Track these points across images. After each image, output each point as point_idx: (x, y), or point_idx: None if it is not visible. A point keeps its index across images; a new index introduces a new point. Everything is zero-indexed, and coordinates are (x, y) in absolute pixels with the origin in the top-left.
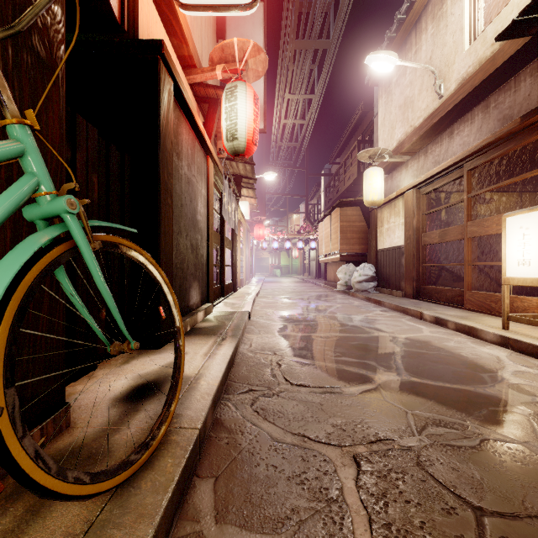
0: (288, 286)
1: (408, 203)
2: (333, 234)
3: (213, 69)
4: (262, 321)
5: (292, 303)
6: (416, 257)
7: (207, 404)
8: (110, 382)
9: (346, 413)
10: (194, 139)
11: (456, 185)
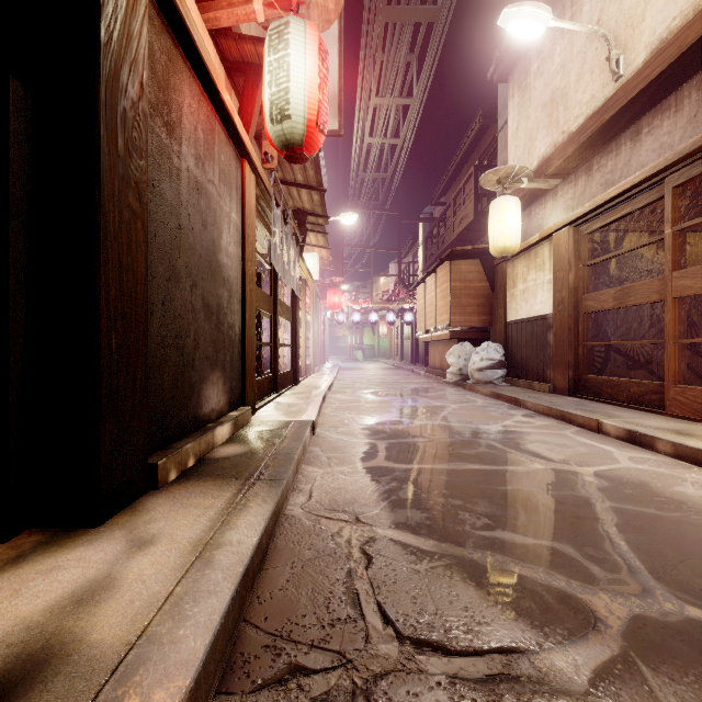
0: (375, 374)
1: (559, 248)
2: (440, 300)
3: None
4: (335, 437)
5: (381, 401)
6: (574, 332)
7: None
8: None
9: None
10: (213, 118)
11: (633, 221)
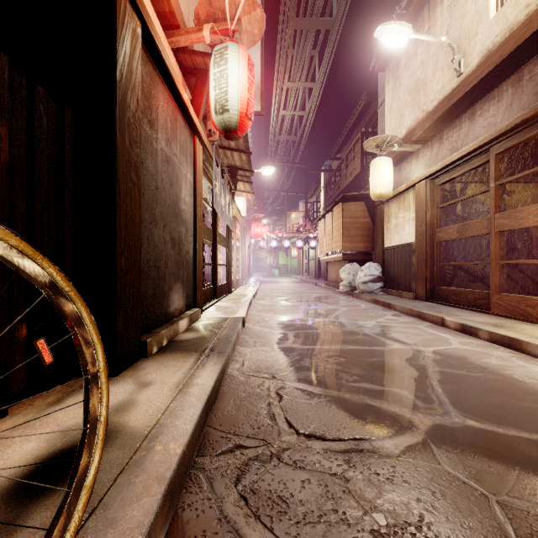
0: (287, 286)
1: (420, 195)
2: (335, 232)
3: (200, 29)
4: (259, 329)
5: (292, 305)
6: (430, 255)
7: (151, 508)
8: (9, 446)
9: (391, 500)
10: (176, 111)
11: (473, 175)
